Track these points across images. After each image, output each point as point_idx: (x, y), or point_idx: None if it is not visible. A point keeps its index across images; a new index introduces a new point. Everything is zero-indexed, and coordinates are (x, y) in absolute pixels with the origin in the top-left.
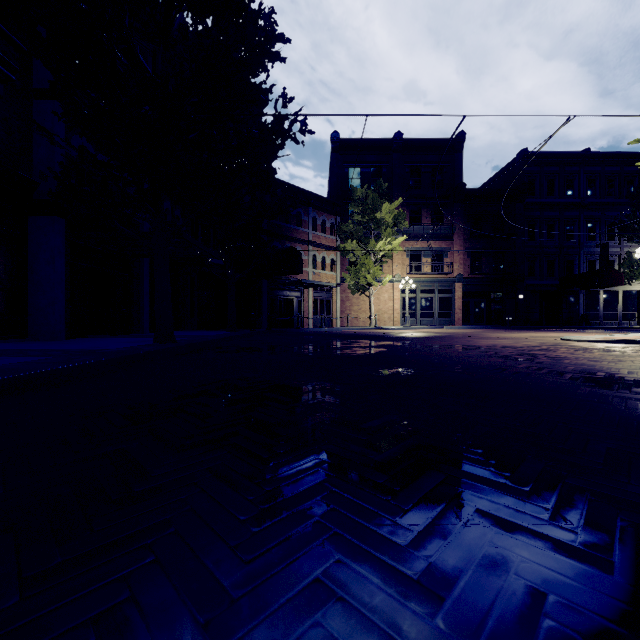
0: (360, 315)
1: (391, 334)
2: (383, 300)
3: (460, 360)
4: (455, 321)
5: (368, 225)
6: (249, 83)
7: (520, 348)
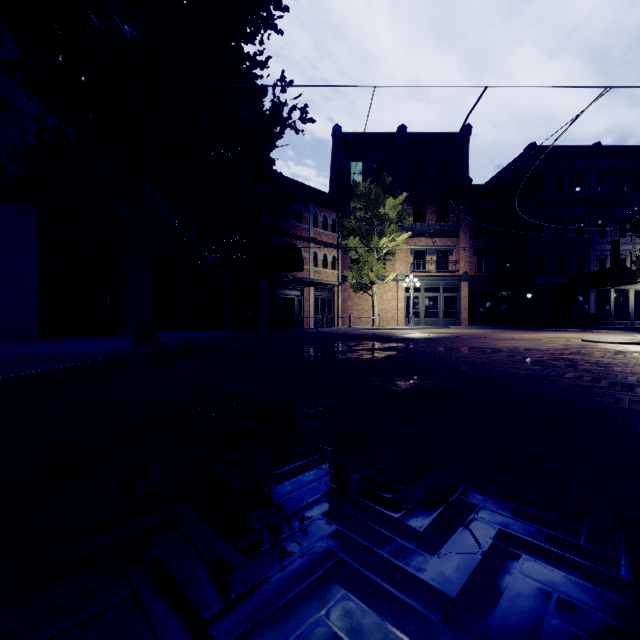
0: (362, 315)
1: (396, 335)
2: (386, 299)
3: (488, 367)
4: (461, 321)
5: (371, 221)
6: (242, 53)
7: (547, 351)
